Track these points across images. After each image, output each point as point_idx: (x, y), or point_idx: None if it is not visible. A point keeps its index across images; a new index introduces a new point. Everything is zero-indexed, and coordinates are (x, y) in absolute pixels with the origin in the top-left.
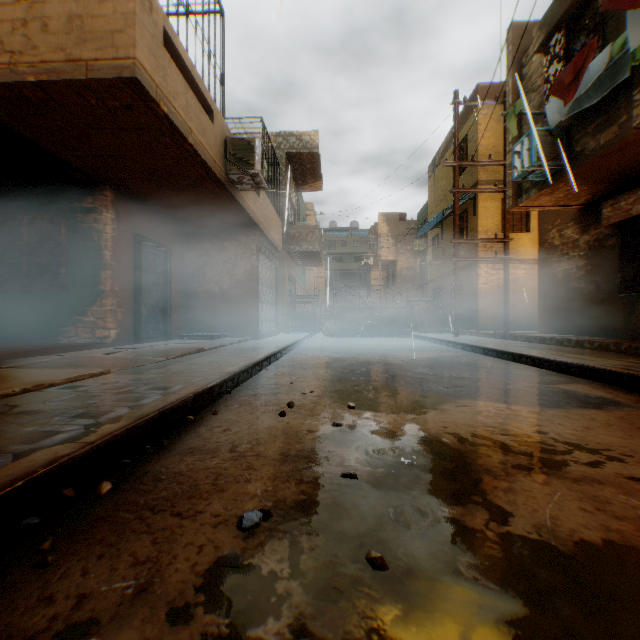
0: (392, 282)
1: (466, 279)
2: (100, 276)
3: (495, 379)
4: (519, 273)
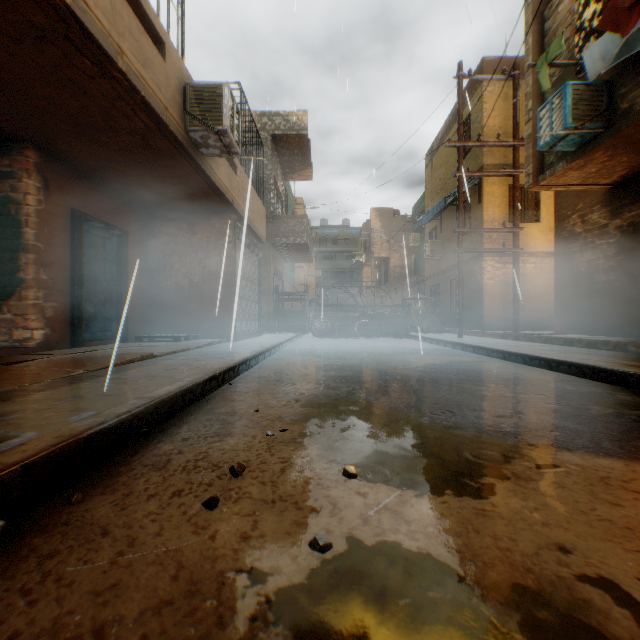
0: (385, 280)
1: (469, 274)
2: (20, 260)
3: (550, 400)
4: (528, 267)
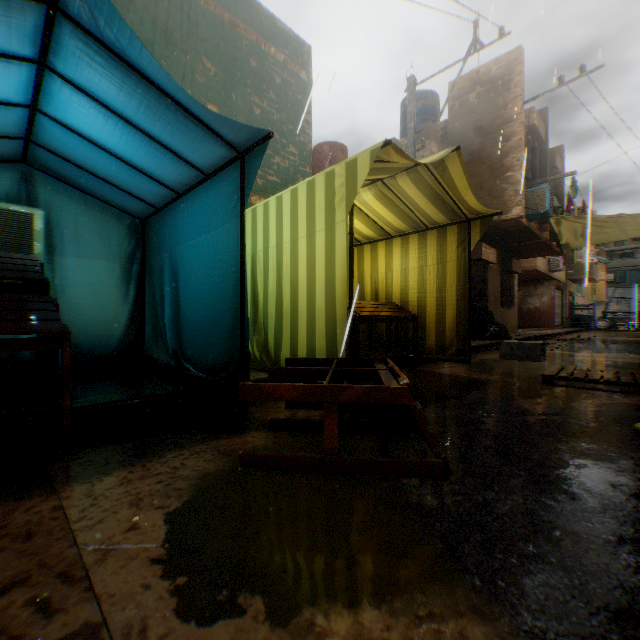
0: None
1: None
2: None
3: None
4: None
